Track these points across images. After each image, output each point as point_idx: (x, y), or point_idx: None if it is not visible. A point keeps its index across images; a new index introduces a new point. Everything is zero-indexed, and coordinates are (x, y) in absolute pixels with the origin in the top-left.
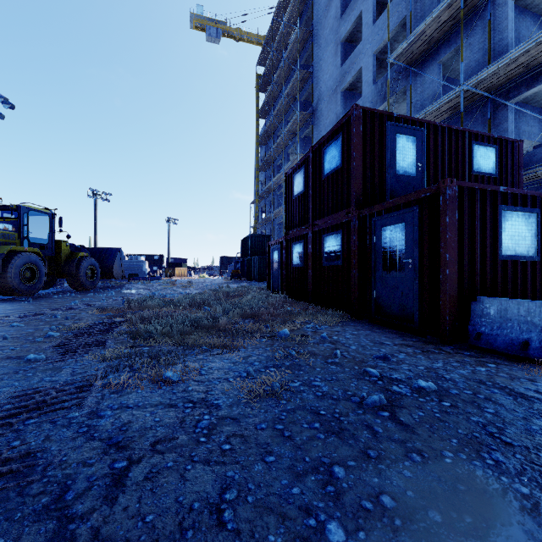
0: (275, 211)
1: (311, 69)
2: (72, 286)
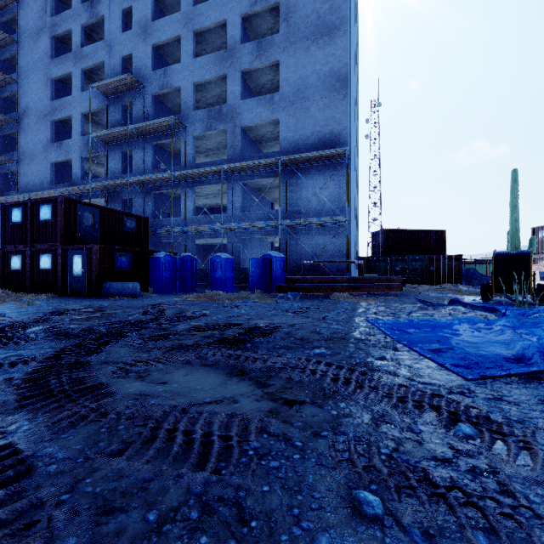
0: None
1: (15, 75)
2: None
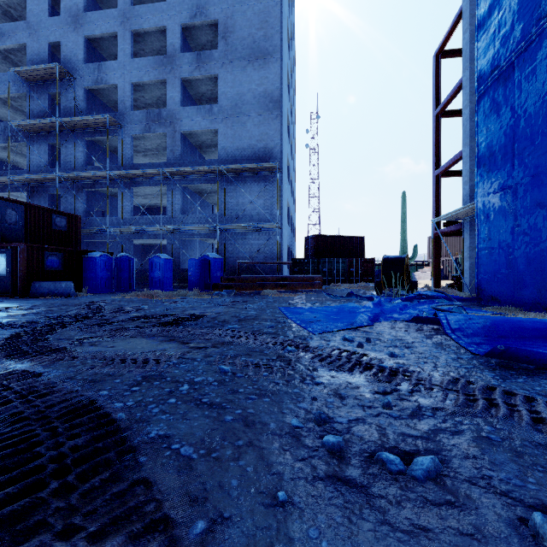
0: None
1: None
2: None
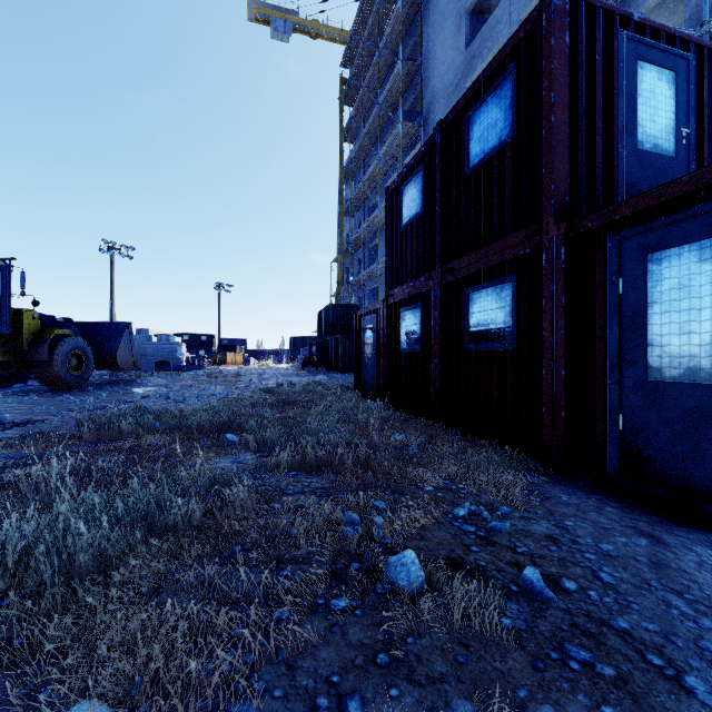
0: (367, 271)
1: (419, 60)
2: (44, 383)
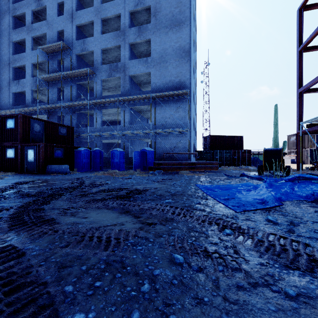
0: None
1: None
2: None
